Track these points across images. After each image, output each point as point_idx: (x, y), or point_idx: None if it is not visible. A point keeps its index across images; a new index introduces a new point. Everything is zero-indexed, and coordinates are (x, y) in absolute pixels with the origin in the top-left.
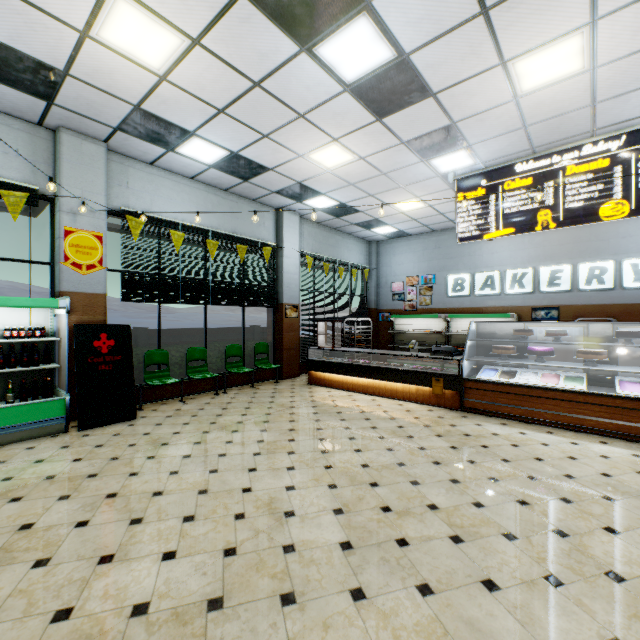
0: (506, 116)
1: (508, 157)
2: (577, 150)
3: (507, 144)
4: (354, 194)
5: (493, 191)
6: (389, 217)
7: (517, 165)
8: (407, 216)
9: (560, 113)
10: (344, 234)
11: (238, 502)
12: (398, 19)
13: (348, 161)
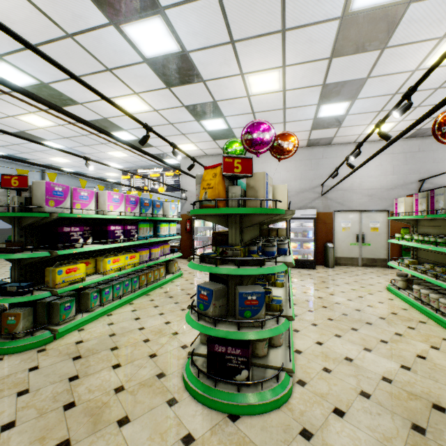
0: (120, 160)
1: (135, 167)
2: (153, 169)
3: (129, 165)
4: (81, 169)
5: (132, 177)
6: (107, 177)
7: (139, 170)
8: (116, 177)
9: (137, 161)
10: (89, 180)
11: (3, 272)
12: (61, 143)
13: (69, 161)
